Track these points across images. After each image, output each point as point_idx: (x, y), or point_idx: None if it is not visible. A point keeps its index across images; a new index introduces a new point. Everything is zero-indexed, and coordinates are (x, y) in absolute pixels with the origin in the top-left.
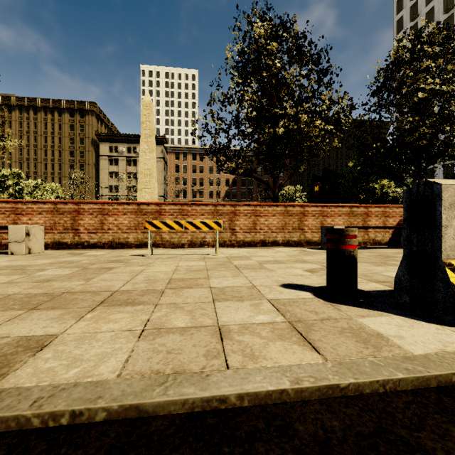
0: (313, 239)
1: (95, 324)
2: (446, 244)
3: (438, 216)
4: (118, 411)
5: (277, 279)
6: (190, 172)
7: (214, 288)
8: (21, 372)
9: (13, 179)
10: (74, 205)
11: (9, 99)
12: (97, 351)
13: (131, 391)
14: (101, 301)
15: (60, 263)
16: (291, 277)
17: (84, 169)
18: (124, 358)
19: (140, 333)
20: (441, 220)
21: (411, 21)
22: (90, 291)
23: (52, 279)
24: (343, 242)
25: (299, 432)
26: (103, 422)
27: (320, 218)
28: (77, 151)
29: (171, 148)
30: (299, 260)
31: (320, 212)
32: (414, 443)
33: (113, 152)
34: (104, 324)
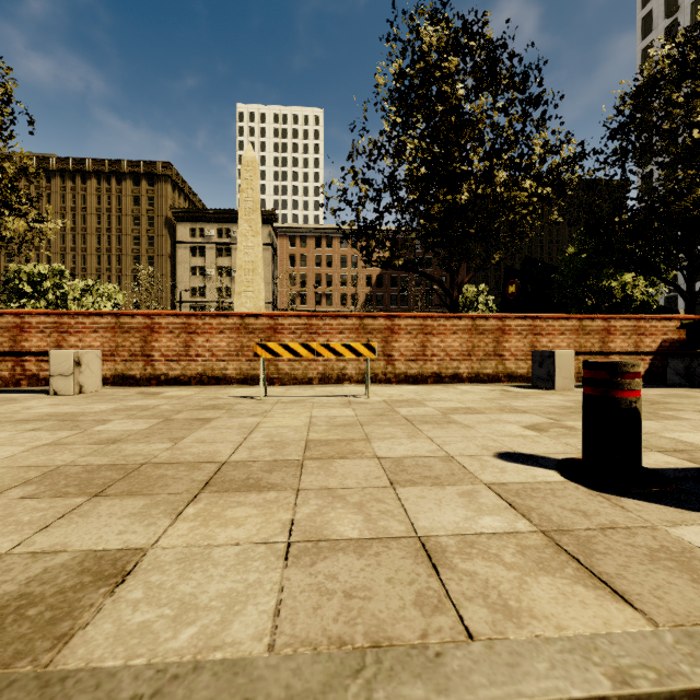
0: (518, 372)
1: (205, 528)
2: None
3: None
4: None
5: (485, 444)
6: (311, 265)
7: (384, 459)
8: (95, 631)
9: (54, 279)
10: (145, 319)
11: (47, 162)
12: (220, 588)
13: (304, 688)
14: (205, 482)
15: (128, 410)
16: (507, 440)
17: (155, 263)
18: (271, 606)
19: (285, 550)
20: None
21: (667, 18)
22: (184, 461)
23: (121, 438)
24: (618, 386)
25: None
26: None
27: (529, 338)
28: (144, 236)
29: (283, 230)
30: (506, 408)
31: (529, 328)
32: None
33: (196, 237)
34: (220, 529)
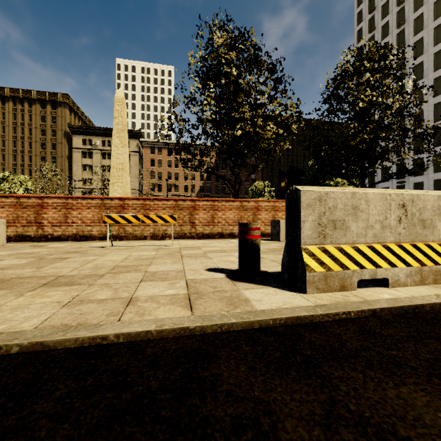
0: (266, 232)
1: (32, 299)
2: (304, 234)
3: (299, 213)
4: (28, 346)
5: (208, 265)
6: (165, 166)
7: (148, 272)
8: None
9: None
10: (37, 200)
11: None
12: (26, 315)
13: (41, 335)
14: (44, 283)
15: (18, 254)
16: (221, 263)
17: (57, 161)
18: (45, 318)
19: (66, 304)
20: (300, 217)
21: (369, 33)
22: (38, 276)
23: (7, 267)
24: (248, 233)
25: (146, 352)
26: (16, 353)
27: (272, 212)
28: (48, 142)
29: (146, 143)
30: None
31: (272, 207)
32: (212, 354)
33: (87, 145)
34: (39, 299)
